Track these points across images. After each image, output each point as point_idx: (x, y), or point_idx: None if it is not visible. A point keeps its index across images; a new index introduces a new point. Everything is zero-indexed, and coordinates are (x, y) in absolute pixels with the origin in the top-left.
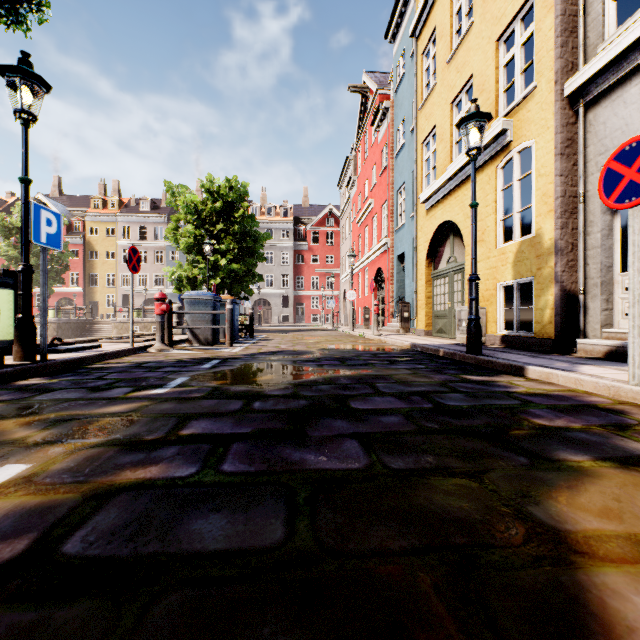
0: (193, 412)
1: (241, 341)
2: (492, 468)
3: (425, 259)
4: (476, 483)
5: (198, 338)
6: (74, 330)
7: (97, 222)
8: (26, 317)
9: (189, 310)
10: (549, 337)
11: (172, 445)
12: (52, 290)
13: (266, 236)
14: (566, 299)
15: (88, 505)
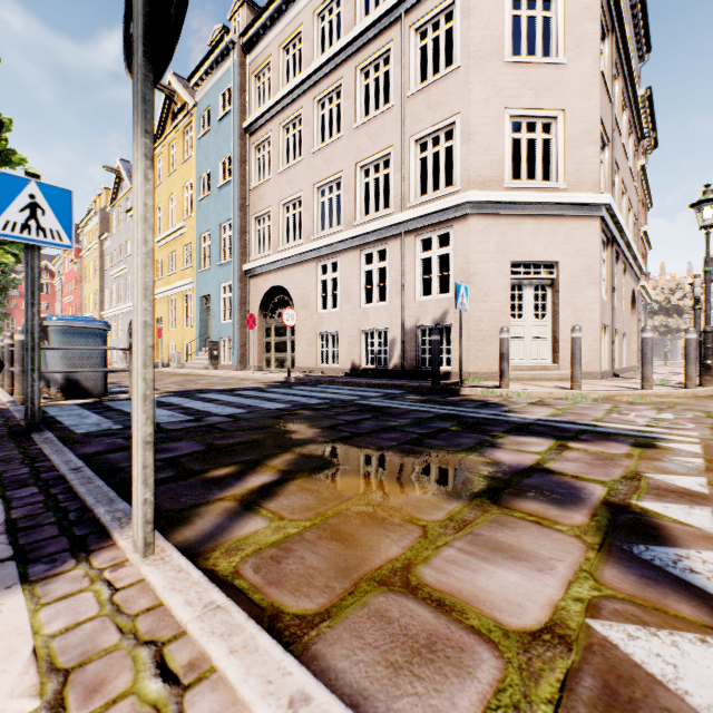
0: None
1: None
2: None
3: None
4: None
5: None
6: None
7: None
8: None
9: None
10: None
11: None
12: None
13: None
14: None
15: None
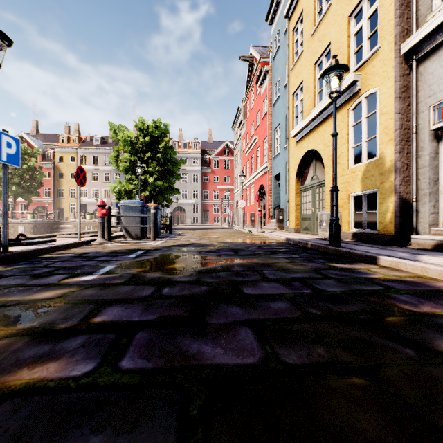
0: (110, 298)
1: (162, 236)
2: (384, 363)
3: (295, 177)
4: (374, 384)
5: (130, 234)
6: (46, 228)
7: (63, 152)
8: None
9: (124, 214)
10: (390, 233)
11: (80, 335)
12: (30, 200)
13: (181, 162)
14: (402, 205)
15: None
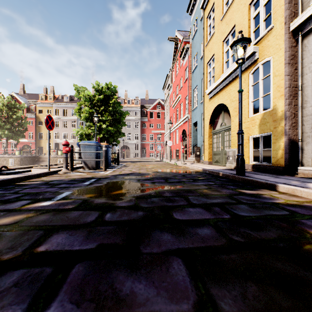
0: (59, 224)
1: (112, 167)
2: None
3: (208, 124)
4: None
5: (88, 166)
6: (29, 161)
7: (42, 107)
8: None
9: (83, 151)
10: (281, 165)
11: (18, 268)
12: (18, 141)
13: (126, 113)
14: (291, 144)
15: None
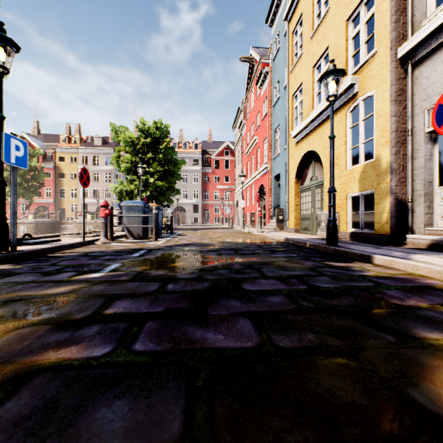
0: (119, 293)
1: (164, 236)
2: (366, 346)
3: (294, 178)
4: (355, 363)
5: (132, 234)
6: (47, 228)
7: (64, 153)
8: (0, 219)
9: (126, 214)
10: (386, 233)
11: (95, 324)
12: (32, 200)
13: (182, 162)
14: (398, 206)
15: (3, 389)
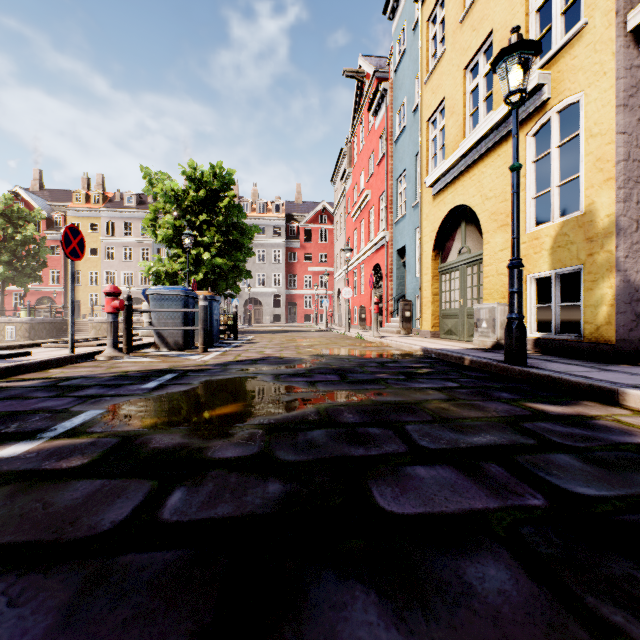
0: (2, 540)
1: (221, 344)
2: None
3: (431, 251)
4: None
5: (166, 341)
6: (49, 331)
7: (79, 217)
8: None
9: (155, 308)
10: (606, 342)
11: None
12: (27, 288)
13: (254, 229)
14: (630, 293)
15: None
